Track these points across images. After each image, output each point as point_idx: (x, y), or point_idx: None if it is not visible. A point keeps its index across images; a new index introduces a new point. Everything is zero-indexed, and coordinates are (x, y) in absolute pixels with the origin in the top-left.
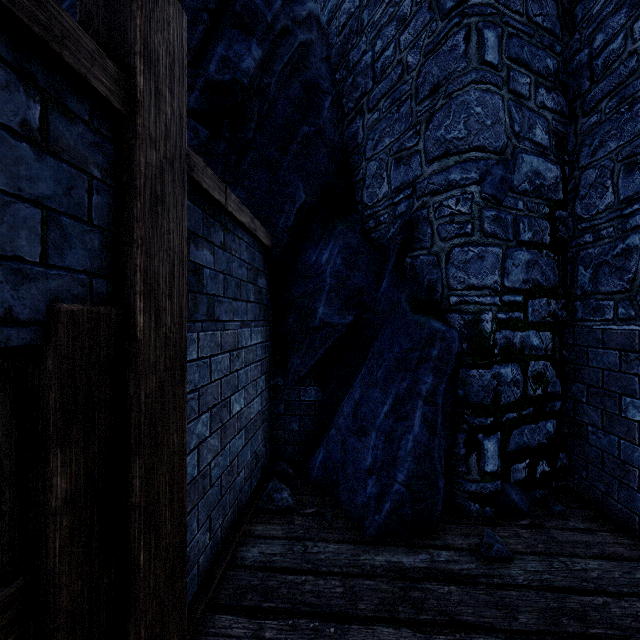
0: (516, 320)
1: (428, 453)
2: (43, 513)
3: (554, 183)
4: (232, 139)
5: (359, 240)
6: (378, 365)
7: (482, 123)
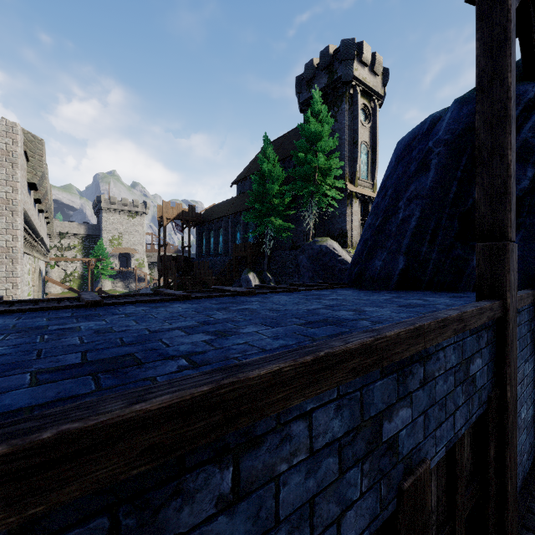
0: None
1: None
2: (486, 459)
3: None
4: None
5: None
6: None
7: None
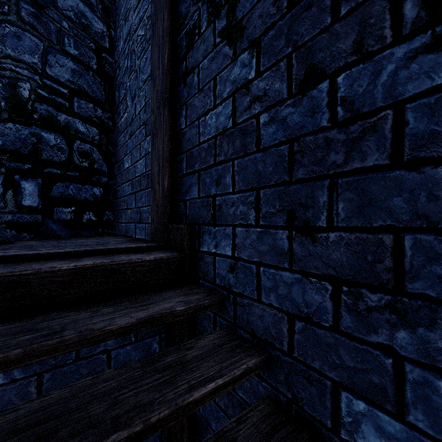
0: (61, 104)
1: None
2: None
3: (101, 33)
4: None
5: None
6: None
7: None
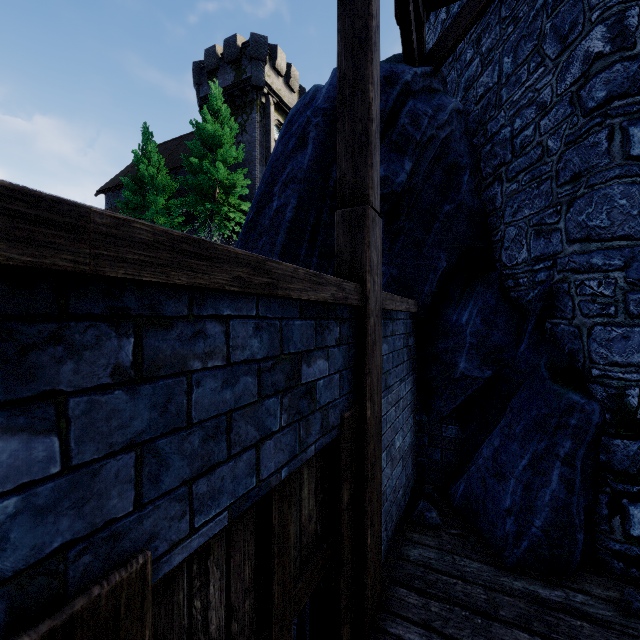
0: None
1: (566, 507)
2: (339, 510)
3: None
4: (387, 231)
5: (497, 299)
6: (516, 421)
7: (627, 214)
